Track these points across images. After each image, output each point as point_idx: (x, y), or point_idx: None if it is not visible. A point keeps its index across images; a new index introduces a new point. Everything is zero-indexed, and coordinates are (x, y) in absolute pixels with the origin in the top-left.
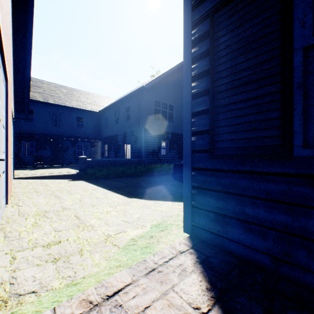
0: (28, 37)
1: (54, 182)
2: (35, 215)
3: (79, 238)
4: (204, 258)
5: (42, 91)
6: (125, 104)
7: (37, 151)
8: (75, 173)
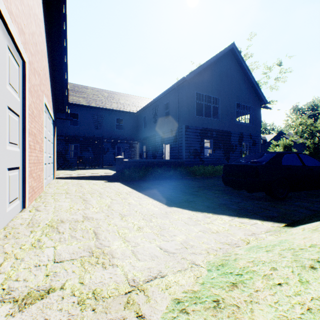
0: (62, 27)
1: (90, 183)
2: (46, 226)
3: (83, 284)
4: None
5: (86, 96)
6: (163, 101)
7: (81, 153)
8: (112, 175)
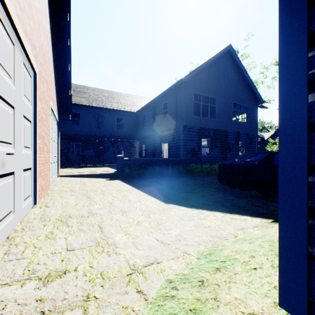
0: (66, 35)
1: (92, 180)
2: (56, 220)
3: (92, 267)
4: None
5: (87, 96)
6: (162, 101)
7: (83, 152)
8: (113, 173)
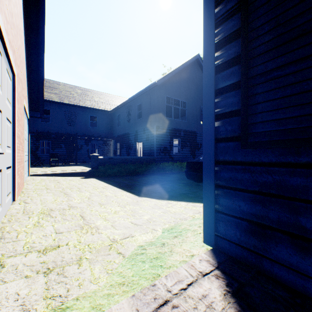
0: (40, 34)
1: (66, 179)
2: (39, 213)
3: (80, 242)
4: (238, 287)
5: (58, 92)
6: (136, 102)
7: (53, 150)
8: (87, 171)
